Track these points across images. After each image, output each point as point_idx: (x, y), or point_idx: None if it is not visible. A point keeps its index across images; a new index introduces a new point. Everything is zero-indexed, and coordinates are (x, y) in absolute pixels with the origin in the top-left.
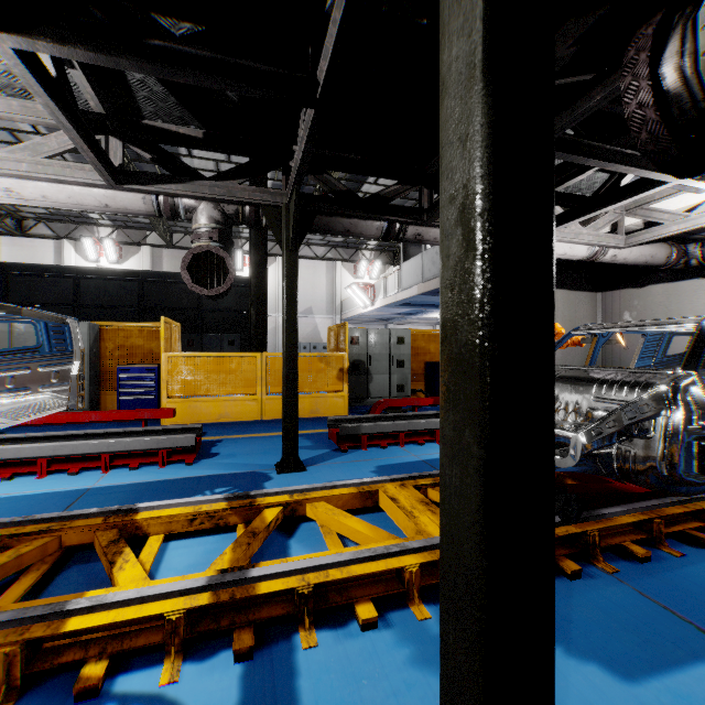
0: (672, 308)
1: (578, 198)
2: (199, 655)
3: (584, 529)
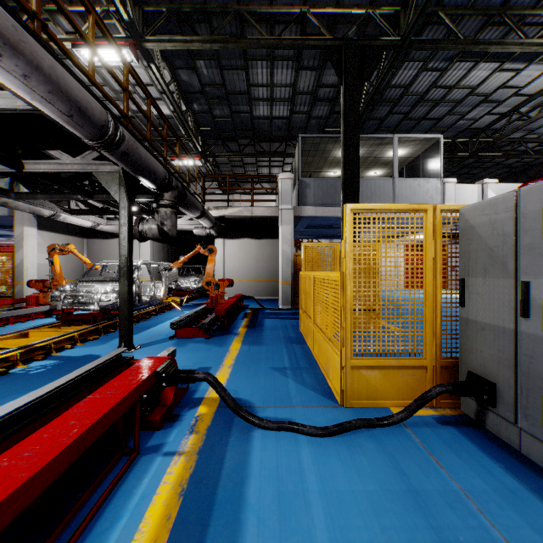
0: None
1: (94, 206)
2: (28, 364)
3: (114, 321)
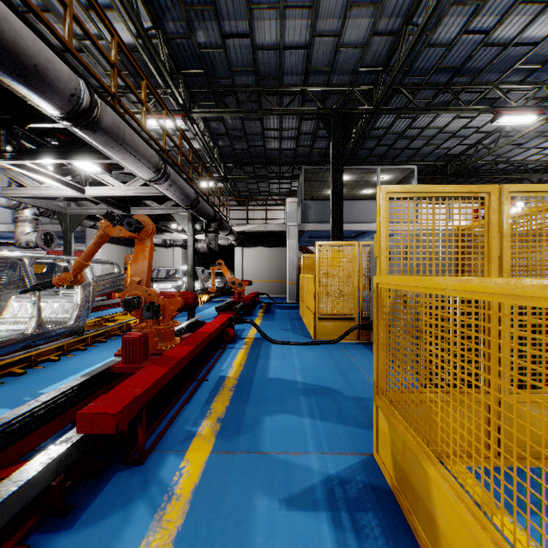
0: (158, 258)
1: None
2: None
3: None
